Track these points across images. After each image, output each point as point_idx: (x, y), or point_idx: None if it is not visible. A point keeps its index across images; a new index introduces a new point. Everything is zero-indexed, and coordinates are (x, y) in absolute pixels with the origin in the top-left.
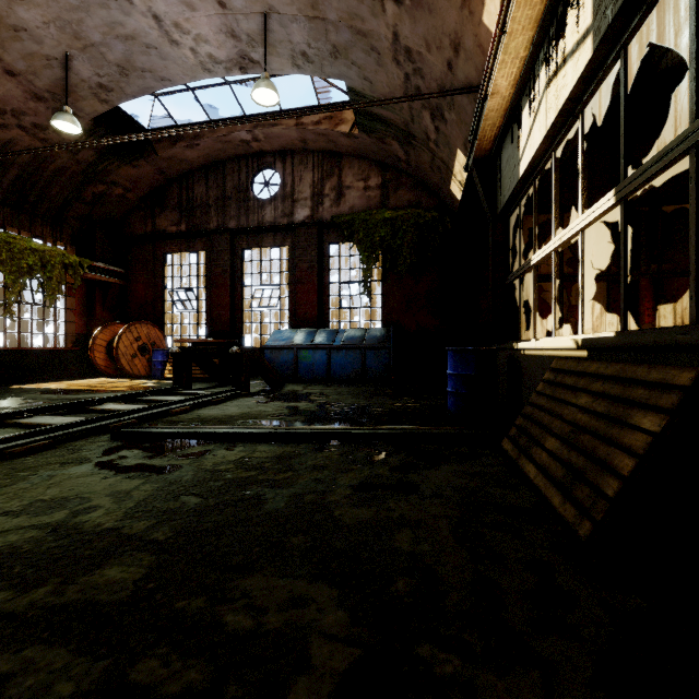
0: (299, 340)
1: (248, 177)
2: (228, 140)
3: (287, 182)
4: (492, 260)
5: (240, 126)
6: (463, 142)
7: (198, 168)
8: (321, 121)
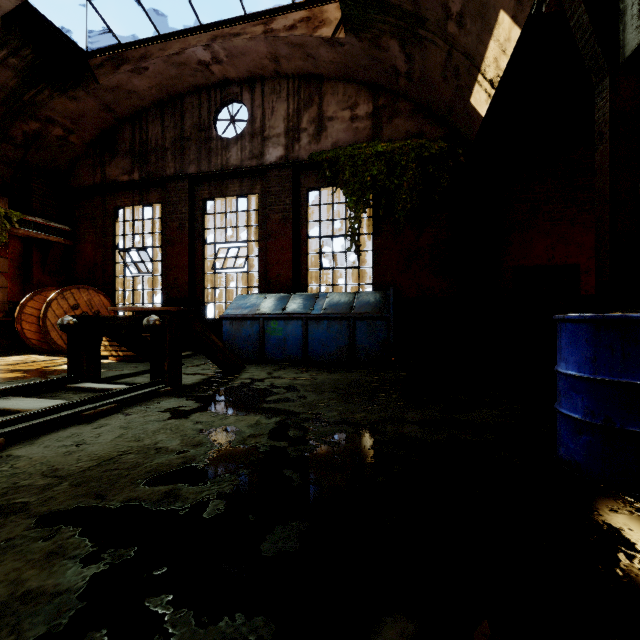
0: (267, 307)
1: (210, 112)
2: (183, 61)
3: (256, 116)
4: (609, 148)
5: (195, 39)
6: None
7: (152, 105)
8: (296, 25)
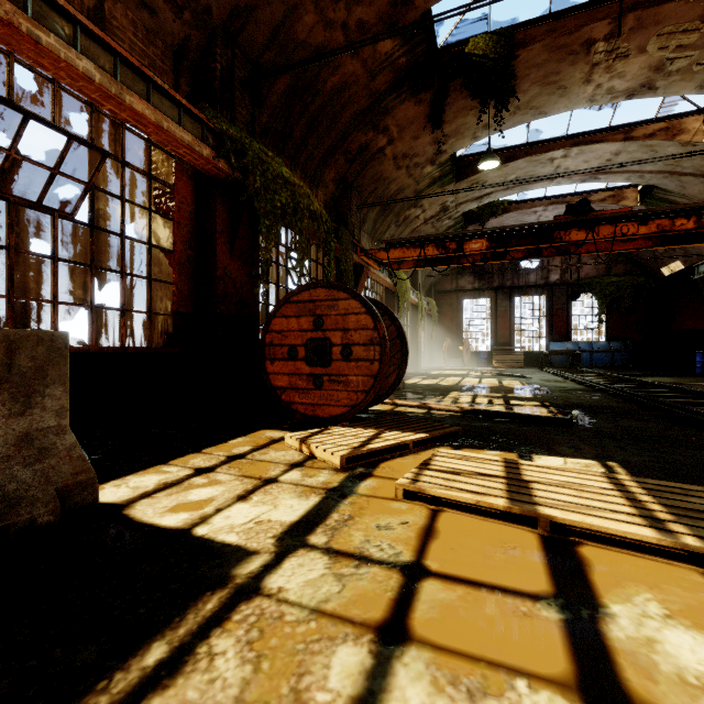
0: (570, 347)
1: None
2: None
3: (544, 260)
4: None
5: None
6: (684, 260)
7: None
8: None
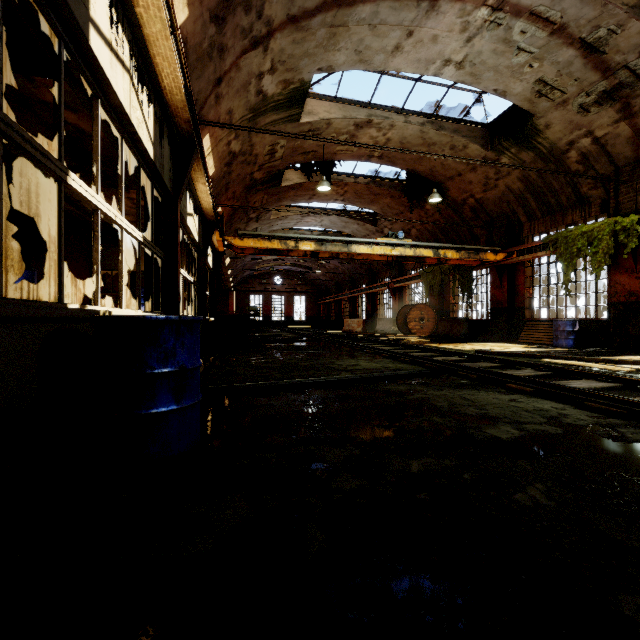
0: None
1: None
2: None
3: None
4: None
5: None
6: None
7: None
8: None
